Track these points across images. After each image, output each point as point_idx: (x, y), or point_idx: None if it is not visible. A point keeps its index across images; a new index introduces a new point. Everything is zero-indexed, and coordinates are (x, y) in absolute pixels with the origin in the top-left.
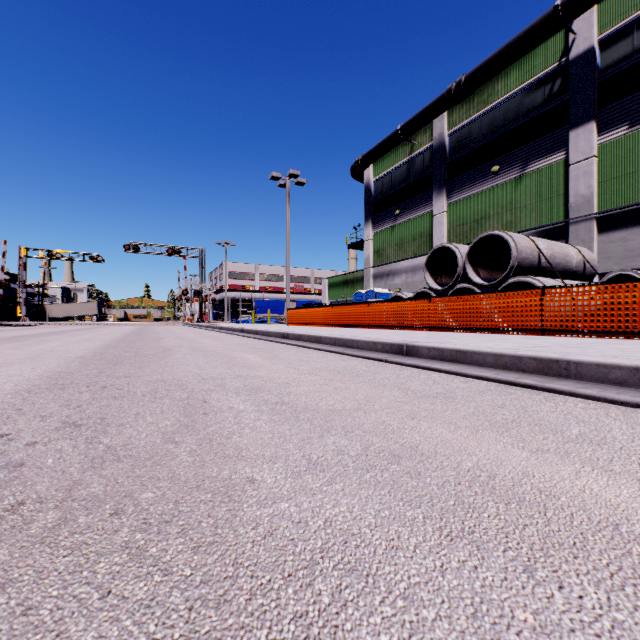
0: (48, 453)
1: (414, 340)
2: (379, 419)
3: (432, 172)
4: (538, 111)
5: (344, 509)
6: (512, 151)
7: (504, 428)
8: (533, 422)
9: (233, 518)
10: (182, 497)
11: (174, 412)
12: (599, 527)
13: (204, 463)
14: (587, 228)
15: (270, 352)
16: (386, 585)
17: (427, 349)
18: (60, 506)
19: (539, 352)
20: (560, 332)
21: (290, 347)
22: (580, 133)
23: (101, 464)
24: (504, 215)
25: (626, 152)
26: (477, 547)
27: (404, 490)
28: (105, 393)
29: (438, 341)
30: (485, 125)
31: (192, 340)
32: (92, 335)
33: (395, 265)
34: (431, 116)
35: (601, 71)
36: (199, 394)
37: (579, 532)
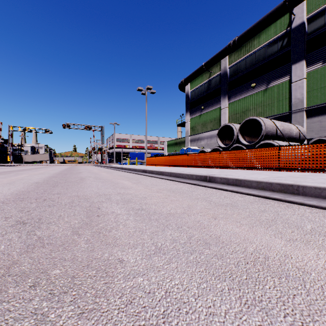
0: (3, 241)
1: (212, 173)
2: (196, 219)
3: (220, 87)
4: (275, 55)
5: (178, 282)
6: (262, 76)
7: (268, 225)
8: (283, 221)
9: (107, 289)
10: (77, 273)
11: (81, 215)
12: None
13: (94, 248)
14: (301, 115)
15: (136, 180)
16: None
17: (220, 178)
18: None
19: (281, 180)
20: (289, 169)
21: (147, 177)
22: (297, 66)
23: (32, 249)
24: (257, 109)
25: (321, 76)
26: (266, 313)
27: (214, 268)
28: (44, 203)
29: (225, 174)
30: (248, 62)
31: (96, 173)
32: (45, 171)
33: (201, 135)
34: (220, 58)
35: (308, 34)
36: (96, 204)
37: None
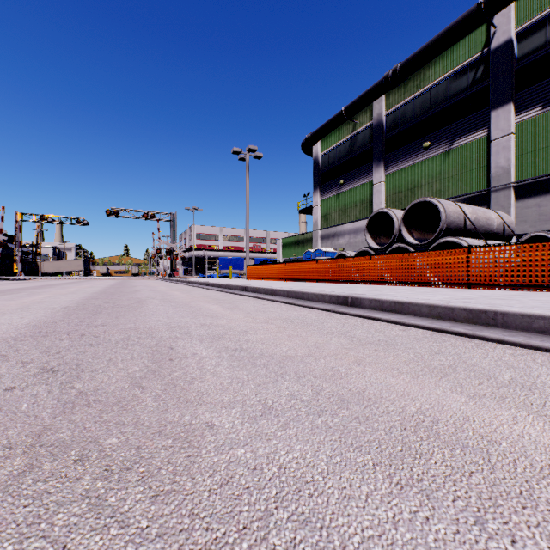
0: (24, 398)
1: (357, 293)
2: (328, 365)
3: (372, 147)
4: (463, 94)
5: (297, 455)
6: (441, 129)
7: (442, 373)
8: (468, 368)
9: (191, 465)
10: (144, 443)
11: (143, 358)
12: (542, 474)
13: (167, 408)
14: (506, 195)
15: (231, 303)
16: (340, 539)
17: (369, 301)
18: (28, 452)
19: (469, 303)
20: (484, 285)
21: (249, 299)
22: (500, 113)
23: (71, 409)
24: (434, 184)
25: (540, 129)
26: (427, 496)
27: (354, 435)
28: (83, 340)
29: (378, 293)
30: (417, 106)
31: (164, 292)
32: (77, 288)
33: (340, 228)
34: (371, 99)
35: (518, 59)
36: (167, 341)
37: (524, 480)
